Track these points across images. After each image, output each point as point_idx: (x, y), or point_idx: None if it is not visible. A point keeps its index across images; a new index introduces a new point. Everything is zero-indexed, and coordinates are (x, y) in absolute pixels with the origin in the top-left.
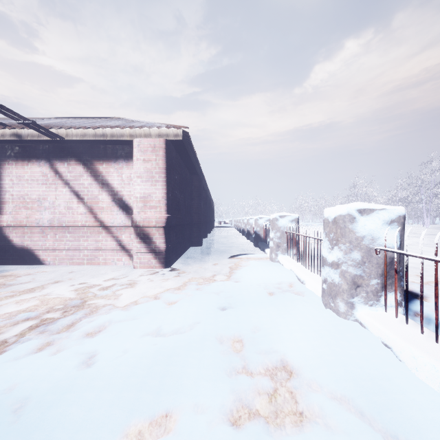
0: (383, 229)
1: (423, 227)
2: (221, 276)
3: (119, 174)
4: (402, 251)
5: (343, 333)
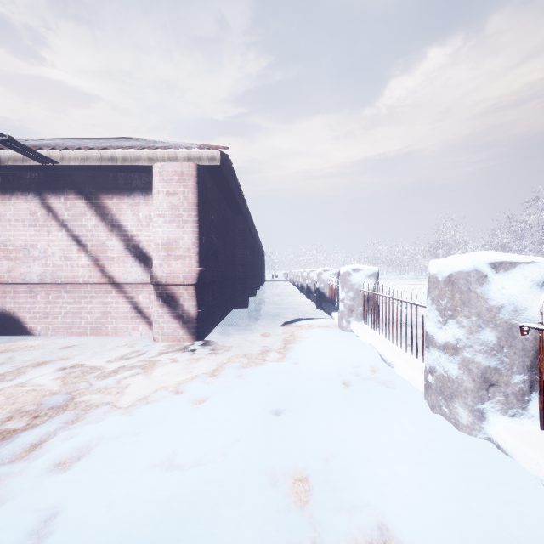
0: (532, 295)
1: None
2: (273, 354)
3: (134, 213)
4: None
5: (474, 467)
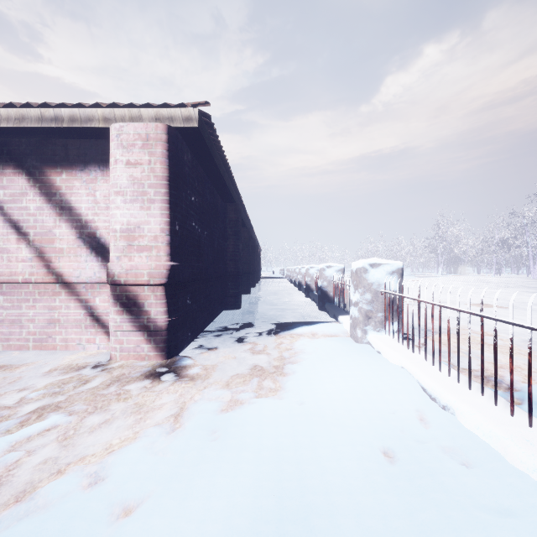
0: None
1: (528, 278)
2: (267, 383)
3: (90, 192)
4: None
5: None
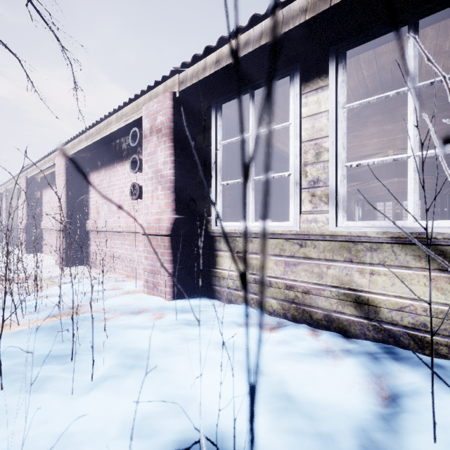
0: None
1: None
2: None
3: None
4: None
5: None
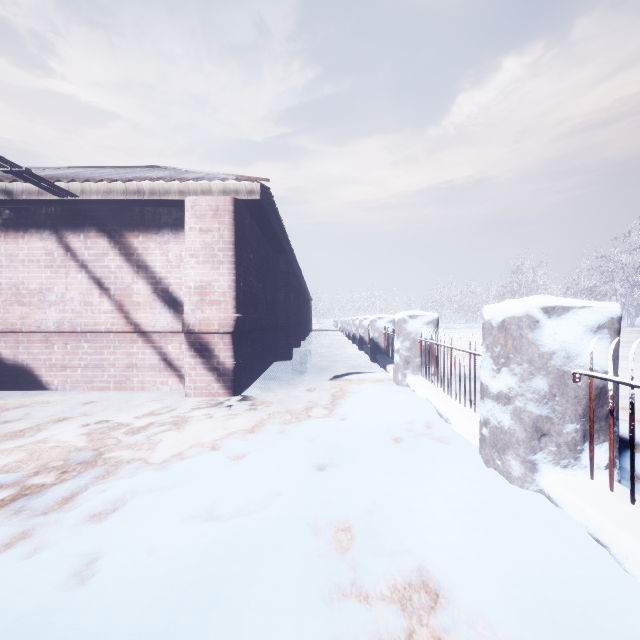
0: (585, 341)
1: None
2: (318, 410)
3: (163, 252)
4: (624, 380)
5: (521, 516)
